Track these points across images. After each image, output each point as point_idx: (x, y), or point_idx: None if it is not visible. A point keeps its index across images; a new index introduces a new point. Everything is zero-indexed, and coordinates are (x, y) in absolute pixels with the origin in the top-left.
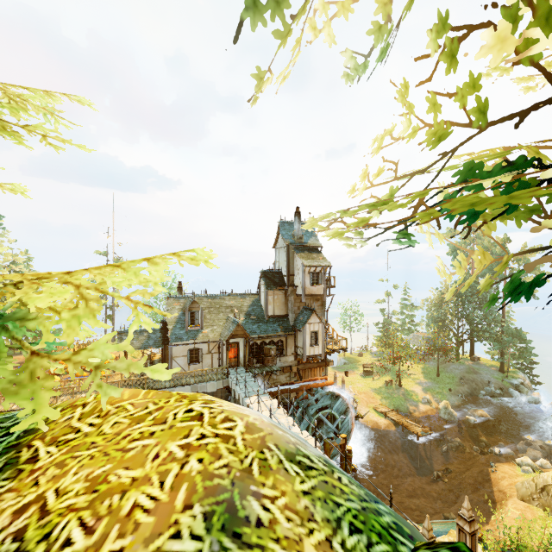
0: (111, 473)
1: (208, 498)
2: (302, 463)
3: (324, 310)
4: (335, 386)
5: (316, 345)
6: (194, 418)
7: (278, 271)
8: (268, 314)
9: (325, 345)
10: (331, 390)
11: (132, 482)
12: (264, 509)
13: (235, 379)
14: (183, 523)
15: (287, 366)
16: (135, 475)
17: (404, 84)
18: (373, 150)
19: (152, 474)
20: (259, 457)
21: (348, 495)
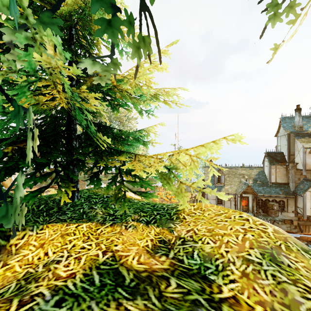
0: (214, 229)
1: (260, 249)
2: None
3: None
4: None
5: None
6: (244, 220)
7: (279, 152)
8: (271, 181)
9: None
10: None
11: (224, 234)
12: (291, 262)
13: None
14: (251, 252)
15: (288, 219)
16: (224, 232)
17: None
18: None
19: (231, 234)
20: (284, 244)
21: None
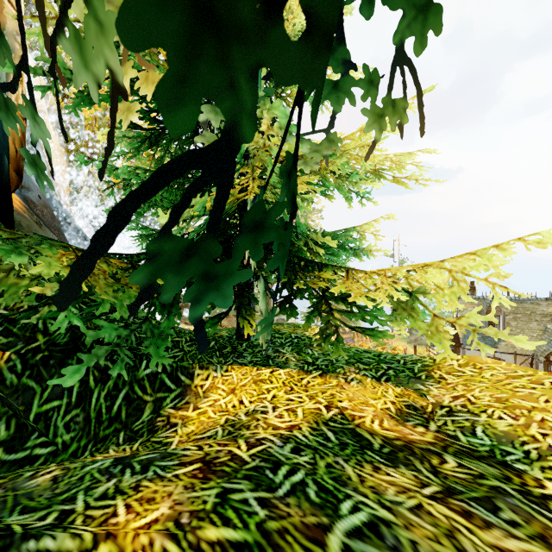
0: (510, 399)
1: None
2: None
3: None
4: None
5: None
6: None
7: None
8: None
9: None
10: None
11: (532, 408)
12: None
13: None
14: None
15: None
16: (533, 405)
17: None
18: None
19: (549, 409)
20: None
21: None
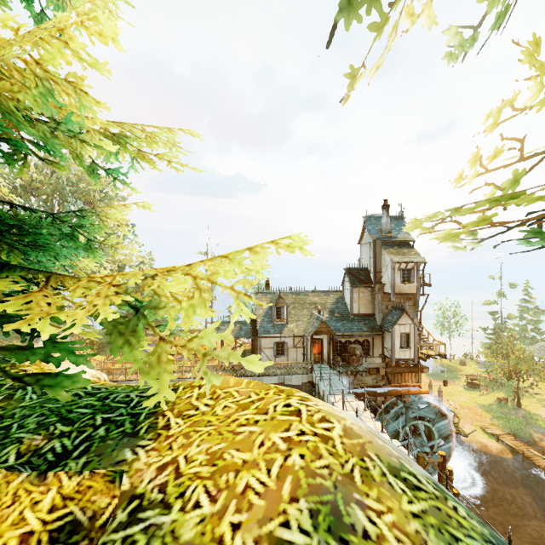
0: (226, 452)
1: (312, 496)
2: (408, 481)
3: (417, 310)
4: (430, 396)
5: (407, 348)
6: (292, 413)
7: (363, 268)
8: (353, 312)
9: (418, 349)
10: (426, 399)
11: (243, 464)
12: (370, 521)
13: (319, 375)
14: (291, 514)
15: (374, 367)
16: (245, 458)
17: (534, 42)
18: (487, 128)
19: (259, 460)
20: (359, 465)
21: (468, 530)
